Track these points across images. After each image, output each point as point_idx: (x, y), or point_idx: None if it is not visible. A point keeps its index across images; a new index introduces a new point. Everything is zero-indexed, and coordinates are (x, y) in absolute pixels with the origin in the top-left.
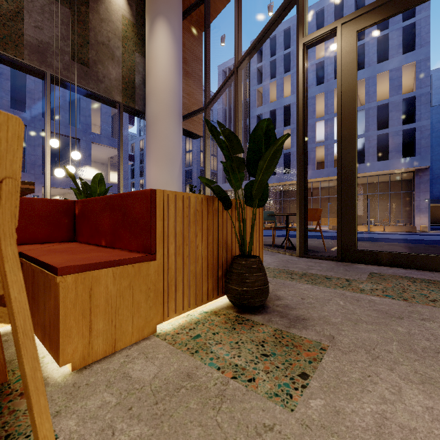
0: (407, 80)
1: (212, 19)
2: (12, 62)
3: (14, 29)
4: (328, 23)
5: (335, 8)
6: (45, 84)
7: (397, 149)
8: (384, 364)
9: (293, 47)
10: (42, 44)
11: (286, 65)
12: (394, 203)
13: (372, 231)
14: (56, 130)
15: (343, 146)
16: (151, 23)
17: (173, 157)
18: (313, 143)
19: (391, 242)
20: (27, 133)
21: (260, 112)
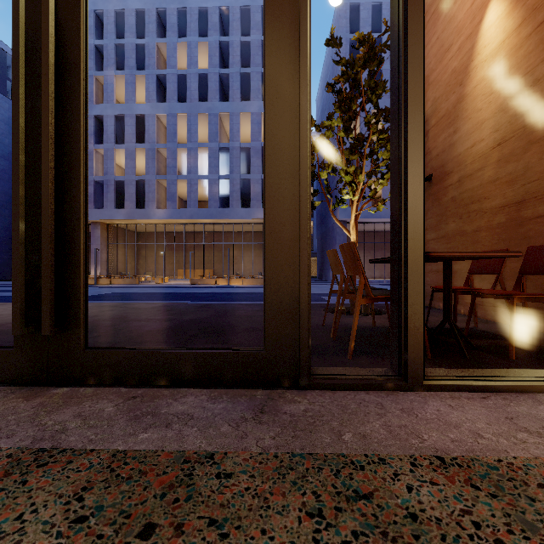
0: None
1: None
2: None
3: None
4: (192, 30)
5: (200, 17)
6: None
7: (258, 198)
8: None
9: (149, 39)
10: None
11: (141, 61)
12: (261, 255)
13: (232, 284)
14: None
15: None
16: None
17: None
18: (175, 174)
19: (222, 298)
20: None
21: (99, 112)
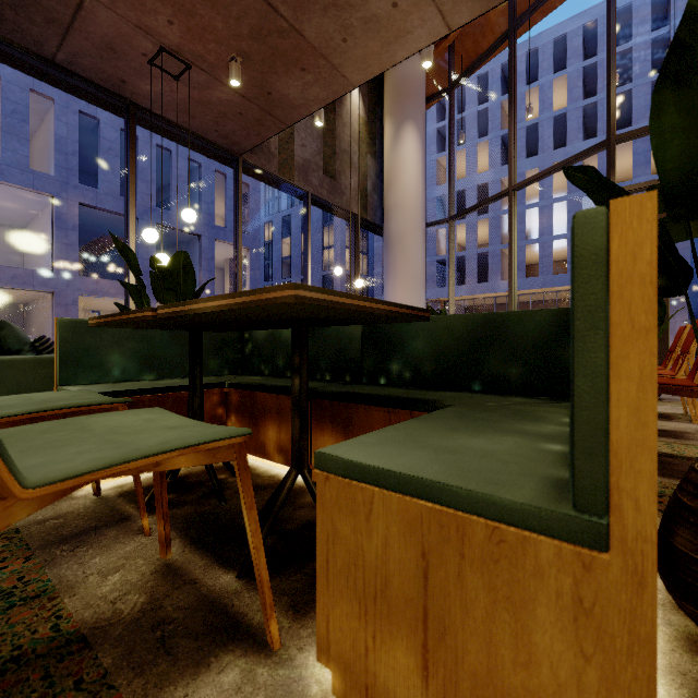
0: None
1: (434, 102)
2: (280, 184)
3: (289, 152)
4: (545, 69)
5: (553, 48)
6: (307, 204)
7: None
8: None
9: (492, 101)
10: (305, 162)
11: (479, 125)
12: None
13: None
14: (173, 223)
15: None
16: (398, 127)
17: (421, 278)
18: (522, 239)
19: None
20: (139, 228)
21: (441, 193)
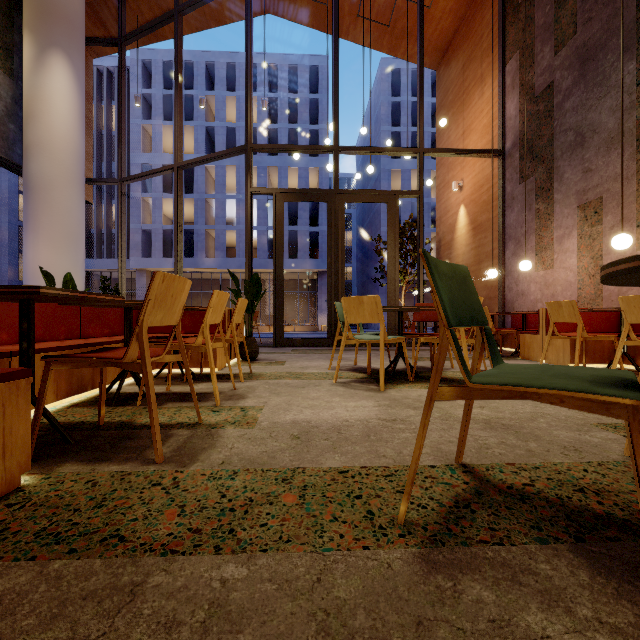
0: (313, 182)
1: (111, 51)
2: None
3: None
4: (241, 85)
5: None
6: None
7: (305, 249)
8: (301, 361)
9: (198, 91)
10: None
11: (187, 109)
12: (303, 303)
13: (285, 331)
14: None
15: (276, 272)
16: (41, 49)
17: (77, 238)
18: (224, 224)
19: None
20: None
21: (147, 161)
